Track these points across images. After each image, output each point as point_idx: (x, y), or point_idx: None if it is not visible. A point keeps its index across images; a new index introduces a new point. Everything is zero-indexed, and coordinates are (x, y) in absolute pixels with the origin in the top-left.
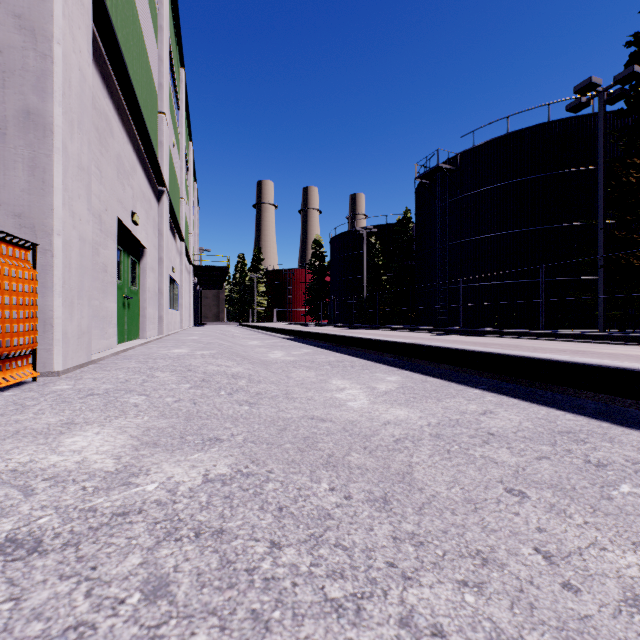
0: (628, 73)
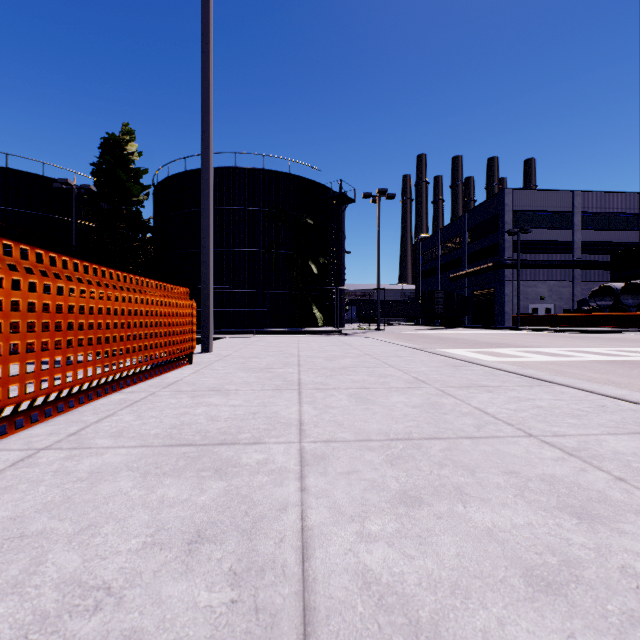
0: (88, 187)
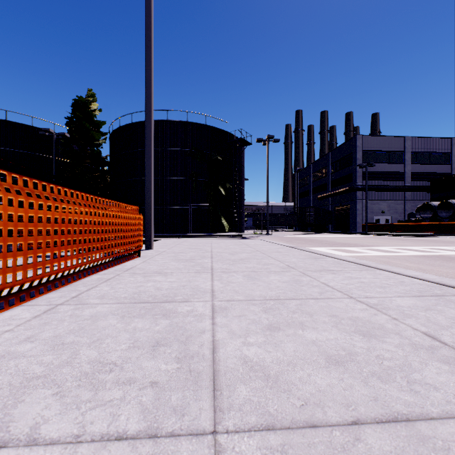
0: (64, 134)
